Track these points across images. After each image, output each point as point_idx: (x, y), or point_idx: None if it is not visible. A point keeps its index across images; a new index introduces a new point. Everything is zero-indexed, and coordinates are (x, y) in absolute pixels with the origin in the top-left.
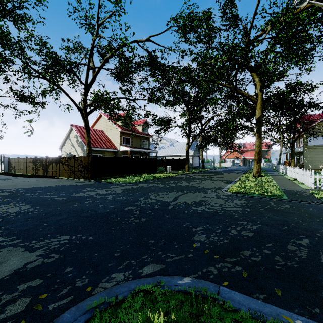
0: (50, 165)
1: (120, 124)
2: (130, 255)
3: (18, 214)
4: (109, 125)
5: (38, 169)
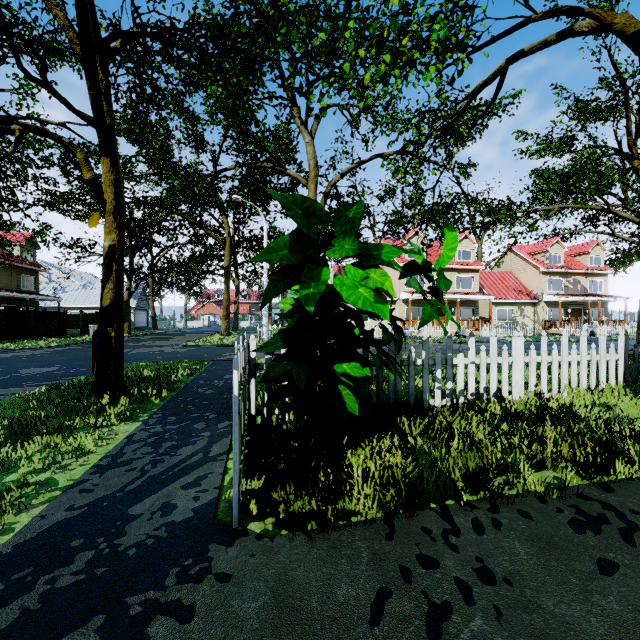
0: None
1: None
2: None
3: None
4: None
5: None
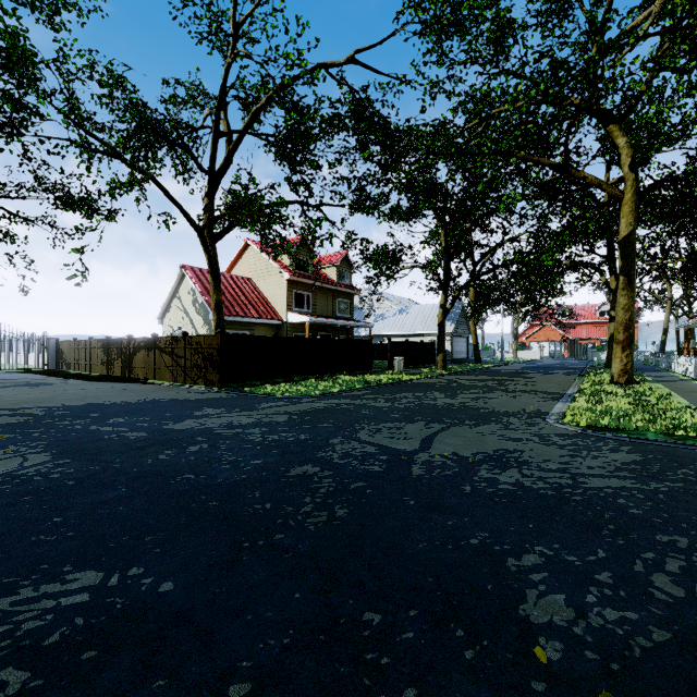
0: (136, 355)
1: (288, 263)
2: (289, 696)
3: (6, 481)
4: (265, 266)
5: (113, 363)
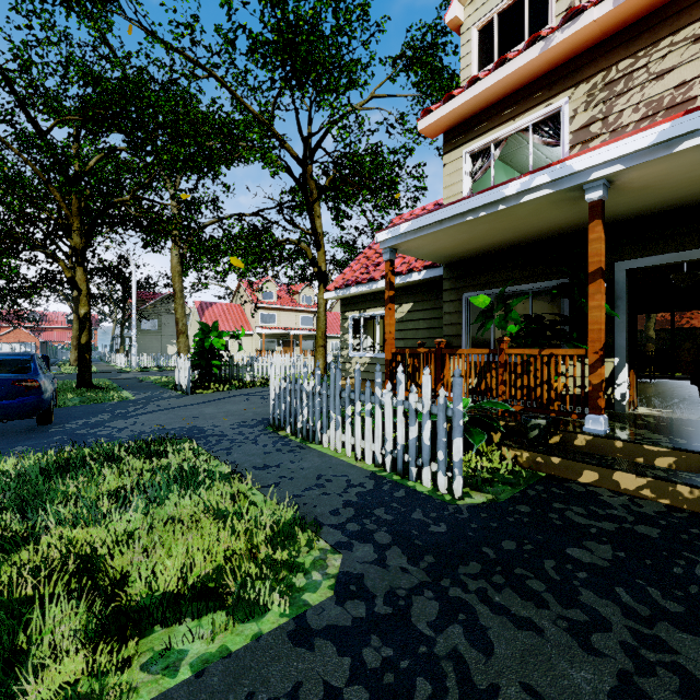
0: None
1: None
2: None
3: None
4: None
5: None
